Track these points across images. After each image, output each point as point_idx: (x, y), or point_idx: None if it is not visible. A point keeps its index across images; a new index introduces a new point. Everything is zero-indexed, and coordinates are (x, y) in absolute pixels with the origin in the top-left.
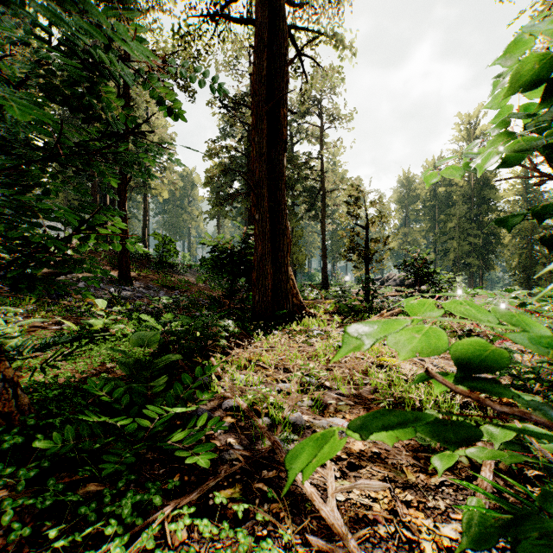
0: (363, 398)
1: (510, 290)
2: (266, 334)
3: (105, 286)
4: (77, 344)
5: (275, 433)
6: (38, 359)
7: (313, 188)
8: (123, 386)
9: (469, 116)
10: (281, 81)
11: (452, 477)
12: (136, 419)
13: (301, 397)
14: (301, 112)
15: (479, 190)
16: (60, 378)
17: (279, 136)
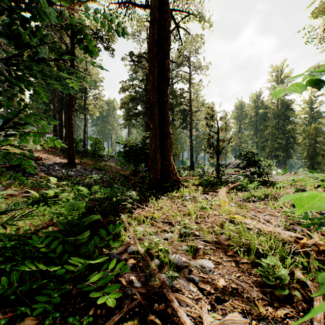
0: (221, 244)
1: (312, 172)
2: (157, 199)
3: (59, 168)
4: (36, 206)
5: (163, 272)
6: (8, 217)
7: (184, 110)
8: (59, 239)
9: (277, 67)
10: (166, 43)
11: (292, 309)
12: (64, 266)
13: (180, 244)
14: (177, 65)
15: (284, 111)
16: (21, 230)
17: (165, 76)
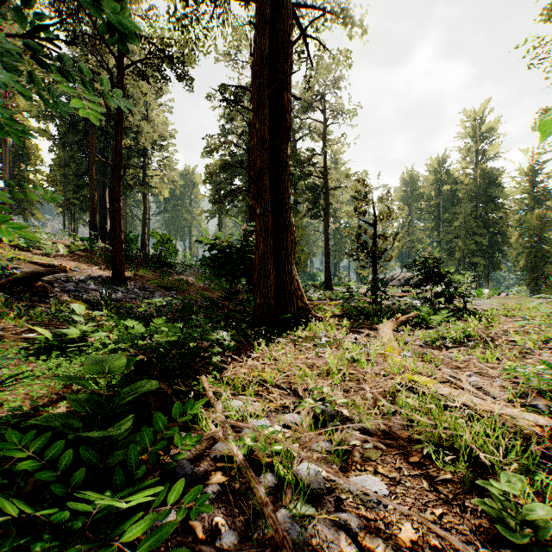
0: (395, 437)
1: None
2: (268, 342)
3: (97, 287)
4: (44, 358)
5: (282, 504)
6: None
7: (315, 186)
8: (68, 435)
9: (475, 112)
10: (284, 63)
11: None
12: (67, 503)
13: (316, 439)
14: (303, 108)
15: (485, 188)
16: (5, 409)
17: (282, 122)
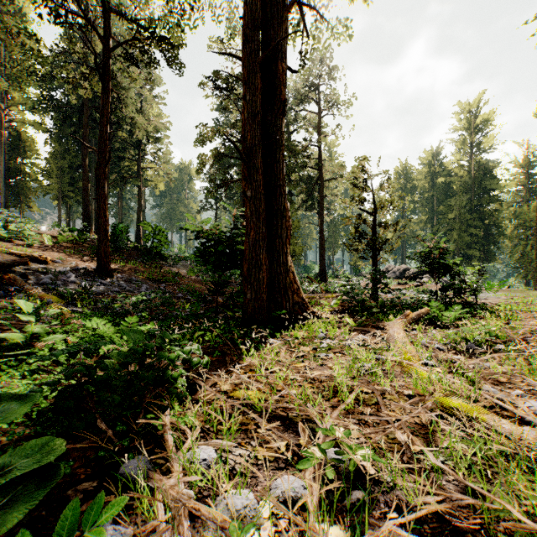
0: (459, 527)
1: None
2: (260, 345)
3: (78, 279)
4: None
5: None
6: None
7: (310, 178)
8: None
9: (469, 104)
10: (278, 30)
11: None
12: None
13: None
14: (298, 98)
15: (480, 180)
16: None
17: (276, 95)
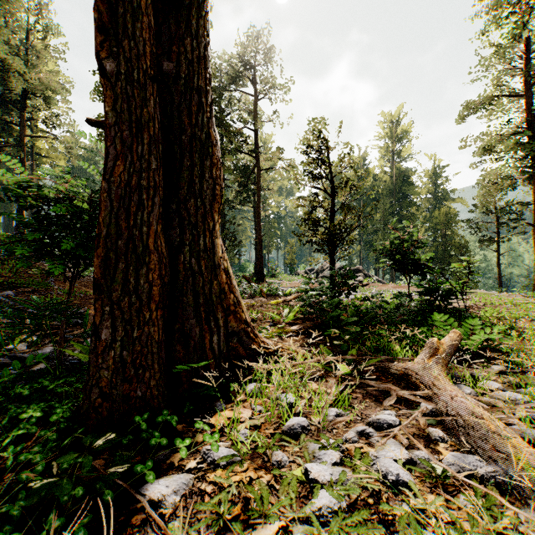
0: None
1: None
2: None
3: None
4: None
5: None
6: None
7: (245, 168)
8: None
9: (391, 115)
10: None
11: None
12: None
13: None
14: (232, 73)
15: (400, 186)
16: None
17: None
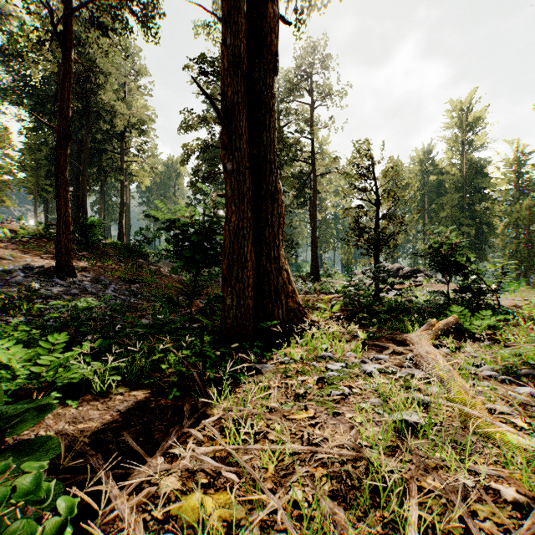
0: None
1: None
2: (241, 376)
3: (28, 279)
4: None
5: None
6: None
7: (302, 174)
8: None
9: (461, 102)
10: None
11: None
12: None
13: None
14: (289, 89)
15: (472, 178)
16: None
17: (266, 46)
